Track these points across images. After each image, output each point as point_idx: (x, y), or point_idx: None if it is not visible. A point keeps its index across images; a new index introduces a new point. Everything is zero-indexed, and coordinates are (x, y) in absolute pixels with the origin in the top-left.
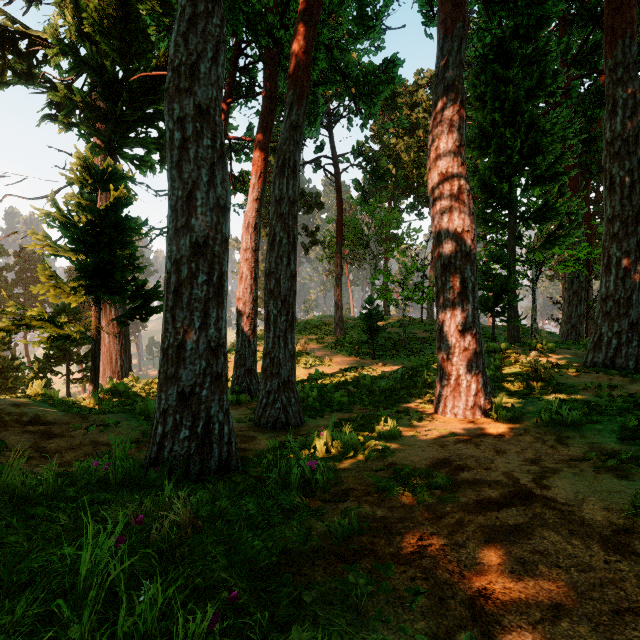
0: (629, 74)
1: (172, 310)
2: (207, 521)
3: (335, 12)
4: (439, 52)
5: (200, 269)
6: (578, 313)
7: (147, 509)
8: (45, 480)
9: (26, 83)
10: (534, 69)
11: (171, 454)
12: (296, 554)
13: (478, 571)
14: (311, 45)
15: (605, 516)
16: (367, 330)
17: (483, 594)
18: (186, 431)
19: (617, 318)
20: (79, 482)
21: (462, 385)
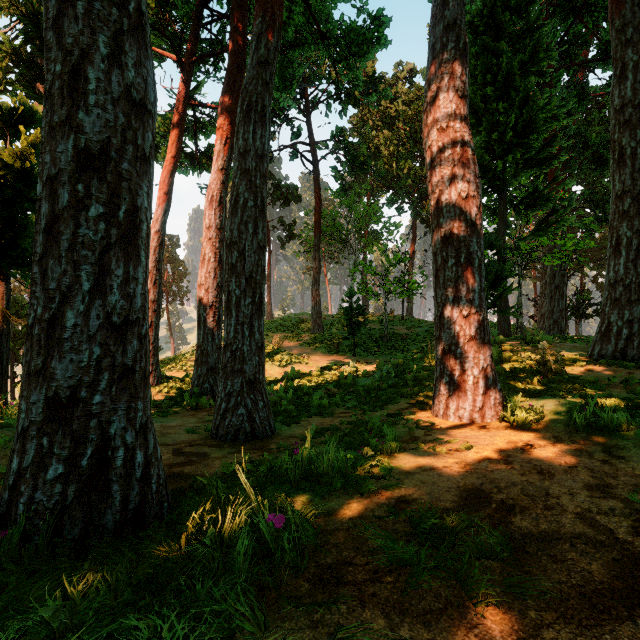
0: (639, 35)
1: (41, 260)
2: None
3: None
4: None
5: (93, 194)
6: (560, 308)
7: None
8: None
9: None
10: (527, 42)
11: (25, 509)
12: None
13: None
14: None
15: None
16: (347, 325)
17: None
18: (59, 465)
19: (628, 305)
20: None
21: (468, 382)
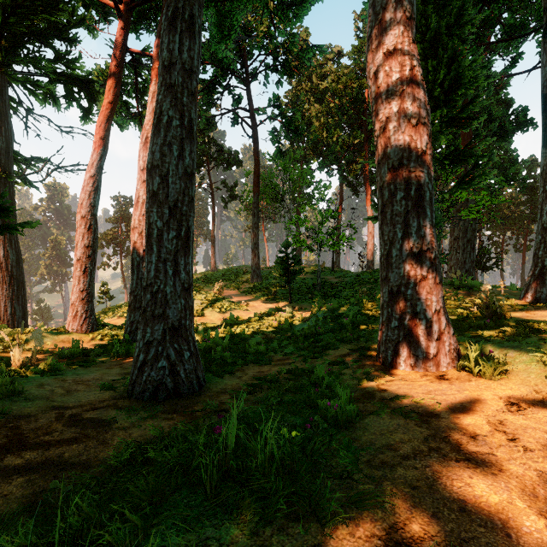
0: None
1: None
2: None
3: None
4: None
5: None
6: (471, 259)
7: None
8: None
9: None
10: (453, 5)
11: None
12: None
13: None
14: None
15: None
16: (284, 274)
17: None
18: None
19: None
20: None
21: (420, 326)
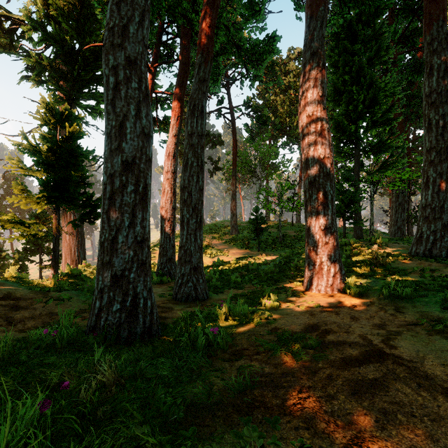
0: (442, 46)
1: (107, 212)
2: (130, 378)
3: (231, 1)
4: (307, 28)
5: (129, 181)
6: (402, 218)
7: (81, 370)
8: (2, 345)
9: (9, 52)
10: (373, 44)
11: (106, 323)
12: (201, 406)
13: (349, 421)
14: (214, 22)
15: (443, 371)
16: (254, 230)
17: (355, 442)
18: (118, 305)
19: (433, 221)
20: (33, 345)
21: (324, 269)
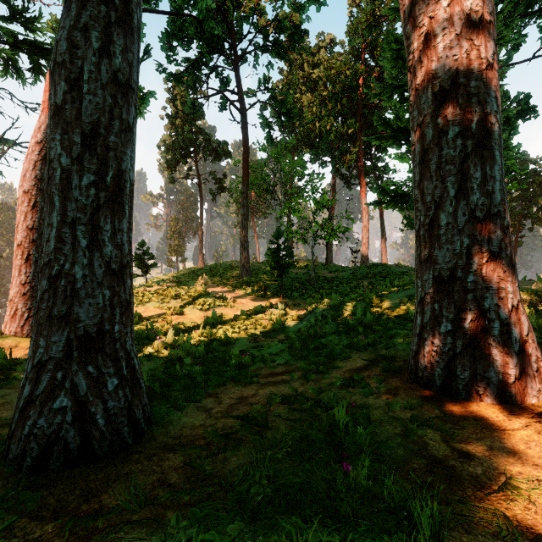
0: None
1: None
2: None
3: None
4: None
5: None
6: None
7: None
8: None
9: None
10: None
11: None
12: None
13: None
14: None
15: None
16: (275, 267)
17: None
18: None
19: None
20: None
21: (492, 331)
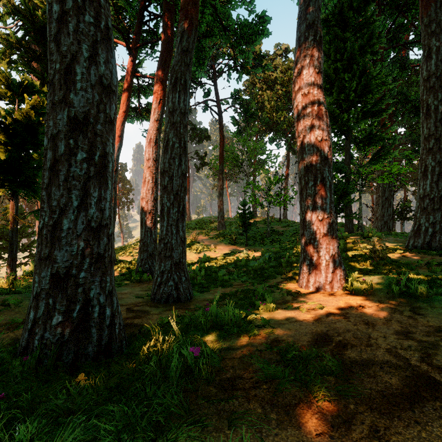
0: (440, 28)
1: (47, 187)
2: None
3: None
4: None
5: (79, 146)
6: (388, 213)
7: None
8: None
9: None
10: (364, 32)
11: (39, 343)
12: None
13: None
14: None
15: None
16: (242, 225)
17: None
18: (59, 316)
19: (432, 212)
20: None
21: (322, 264)
